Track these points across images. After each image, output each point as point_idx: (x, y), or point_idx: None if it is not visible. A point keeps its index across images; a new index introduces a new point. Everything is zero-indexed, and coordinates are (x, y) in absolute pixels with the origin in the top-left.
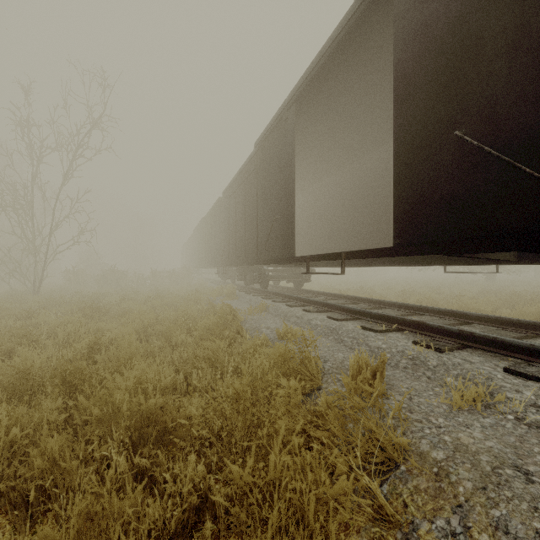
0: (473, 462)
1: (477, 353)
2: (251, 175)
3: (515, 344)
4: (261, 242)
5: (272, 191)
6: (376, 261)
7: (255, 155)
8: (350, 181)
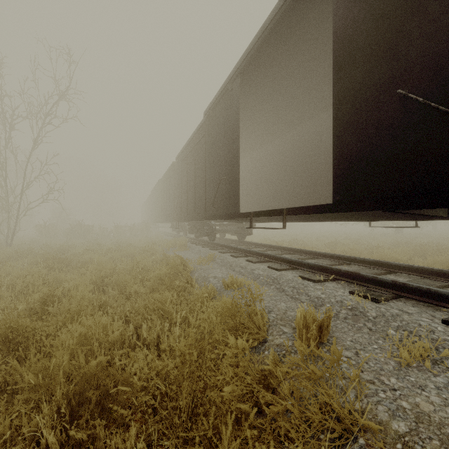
0: (441, 438)
1: (411, 303)
2: (200, 142)
3: (448, 295)
4: (209, 200)
5: (219, 155)
6: (312, 217)
7: (203, 124)
8: (286, 148)
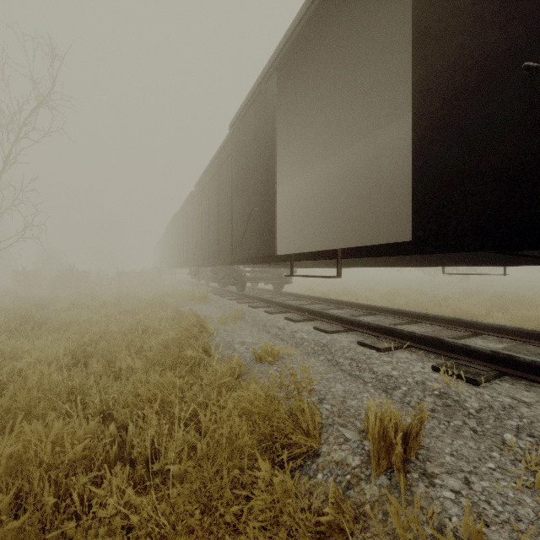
0: None
1: (523, 385)
2: (225, 163)
3: None
4: (237, 239)
5: (249, 179)
6: (373, 261)
7: (229, 140)
8: (335, 174)
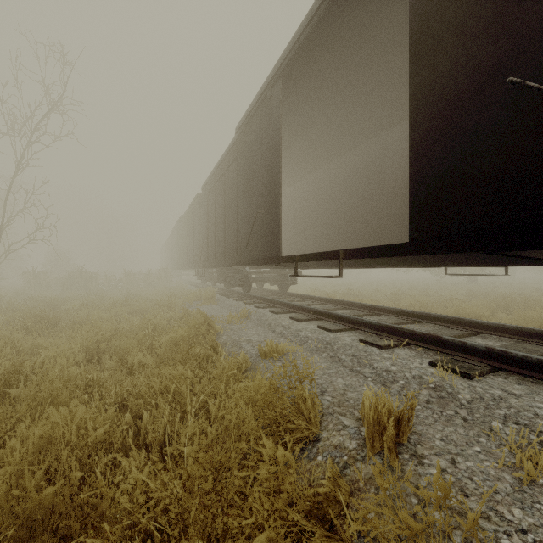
0: None
1: (514, 379)
2: (231, 166)
3: None
4: (243, 240)
5: (255, 182)
6: (375, 262)
7: (235, 143)
8: (340, 176)
